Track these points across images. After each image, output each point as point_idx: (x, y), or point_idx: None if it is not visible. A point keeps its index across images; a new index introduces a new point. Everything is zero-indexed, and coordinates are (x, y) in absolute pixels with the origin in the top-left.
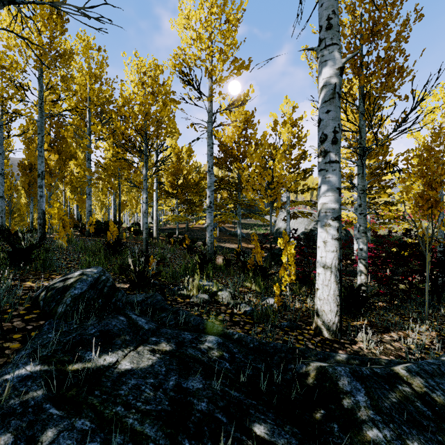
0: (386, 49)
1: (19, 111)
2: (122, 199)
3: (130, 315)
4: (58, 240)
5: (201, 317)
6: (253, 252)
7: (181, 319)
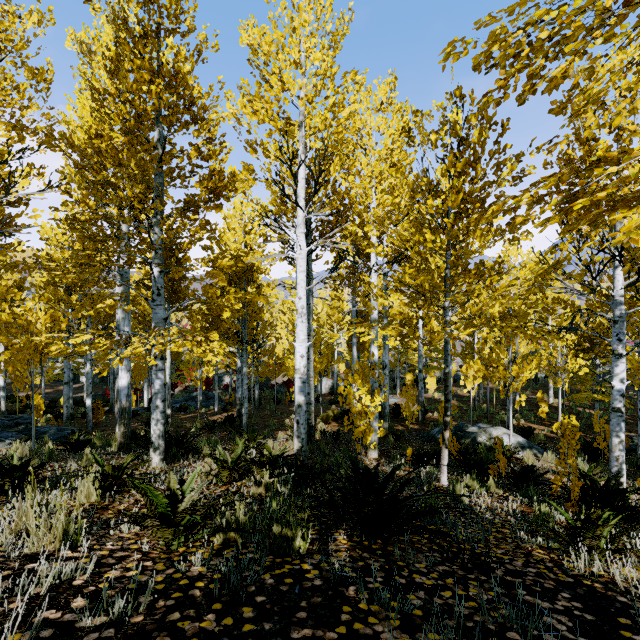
0: None
1: None
2: None
3: None
4: None
5: None
6: None
7: None
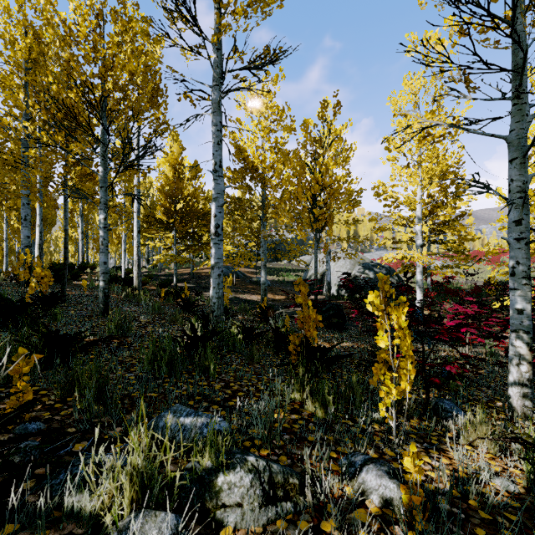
0: None
1: None
2: None
3: None
4: None
5: None
6: (299, 316)
7: None
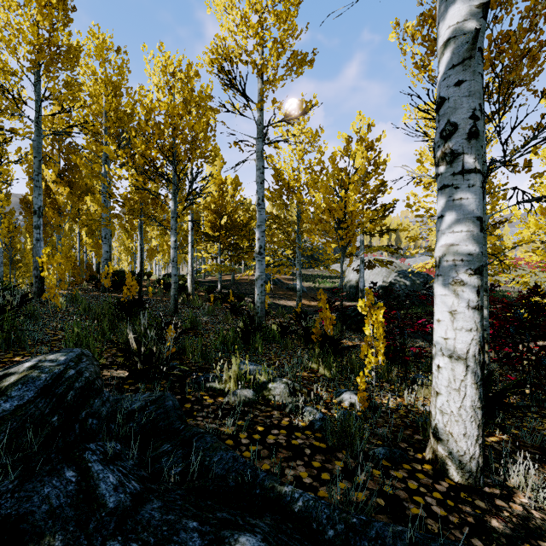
0: (520, 18)
1: (15, 130)
2: (152, 244)
3: (89, 463)
4: (48, 300)
5: (238, 440)
6: (320, 316)
7: (195, 460)
